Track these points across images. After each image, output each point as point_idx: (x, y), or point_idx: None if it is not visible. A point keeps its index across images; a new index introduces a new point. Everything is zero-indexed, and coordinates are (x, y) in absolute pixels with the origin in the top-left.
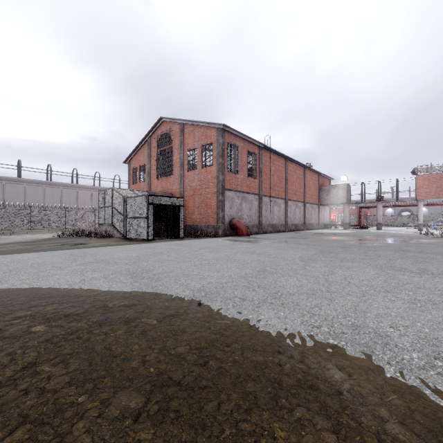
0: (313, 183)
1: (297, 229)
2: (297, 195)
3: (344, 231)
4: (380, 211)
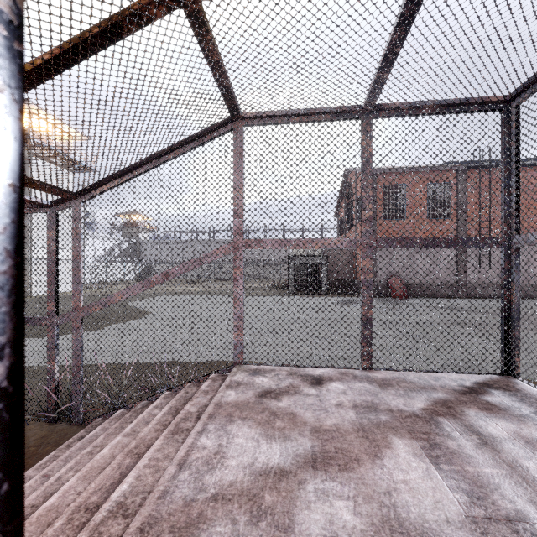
0: None
1: None
2: None
3: None
4: None
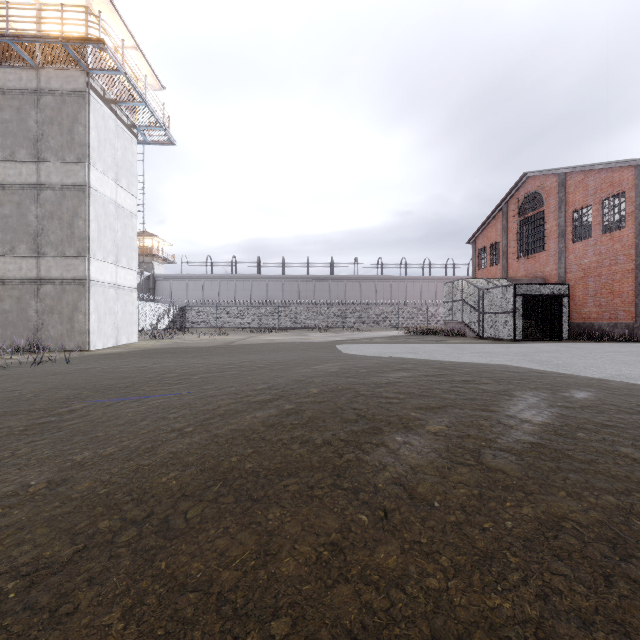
0: None
1: None
2: None
3: None
4: None
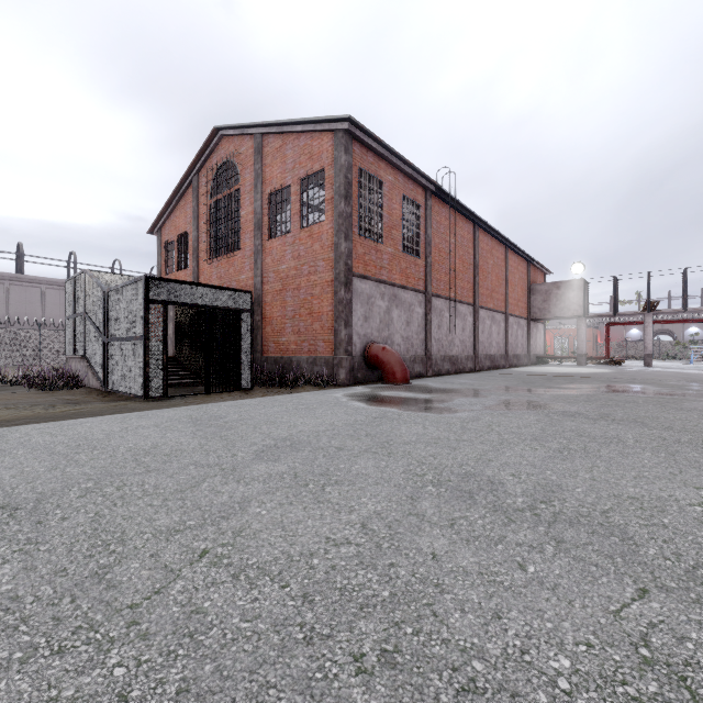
0: (520, 278)
1: (495, 365)
2: (494, 299)
3: (590, 370)
4: (651, 331)
